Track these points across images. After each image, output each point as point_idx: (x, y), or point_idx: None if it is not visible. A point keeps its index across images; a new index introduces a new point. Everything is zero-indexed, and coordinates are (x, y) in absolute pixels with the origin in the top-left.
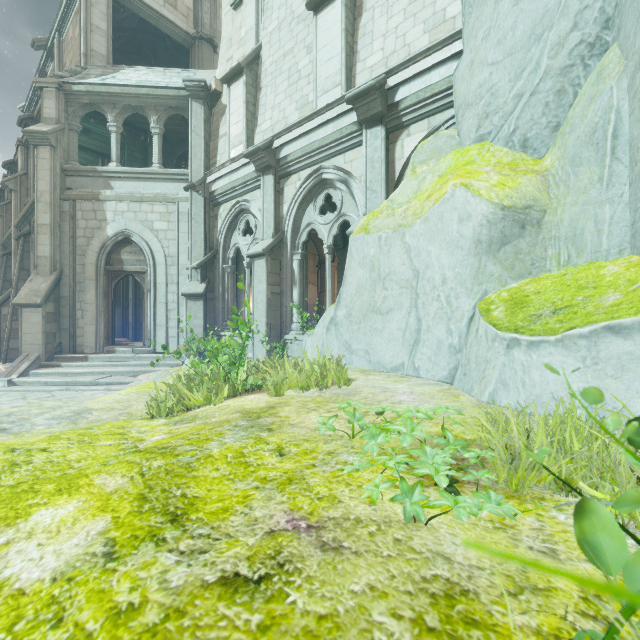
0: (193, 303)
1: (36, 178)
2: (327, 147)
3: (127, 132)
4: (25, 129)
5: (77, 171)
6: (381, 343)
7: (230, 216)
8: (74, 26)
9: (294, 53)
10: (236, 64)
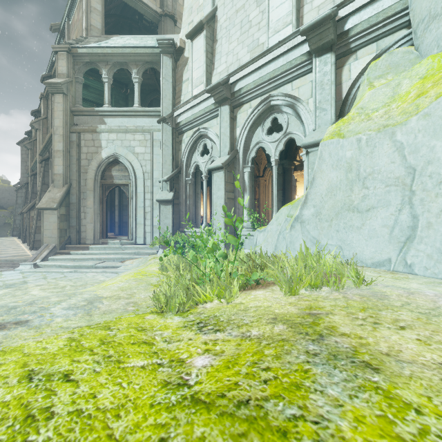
0: (164, 207)
1: (53, 117)
2: (277, 78)
3: (114, 86)
4: (45, 81)
5: (81, 111)
6: (359, 239)
7: (191, 141)
8: (78, 11)
9: (245, 8)
10: (199, 21)
